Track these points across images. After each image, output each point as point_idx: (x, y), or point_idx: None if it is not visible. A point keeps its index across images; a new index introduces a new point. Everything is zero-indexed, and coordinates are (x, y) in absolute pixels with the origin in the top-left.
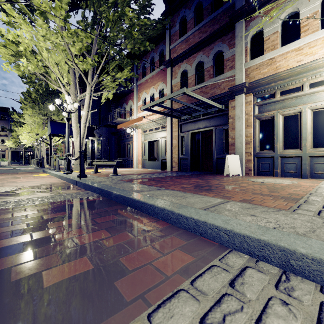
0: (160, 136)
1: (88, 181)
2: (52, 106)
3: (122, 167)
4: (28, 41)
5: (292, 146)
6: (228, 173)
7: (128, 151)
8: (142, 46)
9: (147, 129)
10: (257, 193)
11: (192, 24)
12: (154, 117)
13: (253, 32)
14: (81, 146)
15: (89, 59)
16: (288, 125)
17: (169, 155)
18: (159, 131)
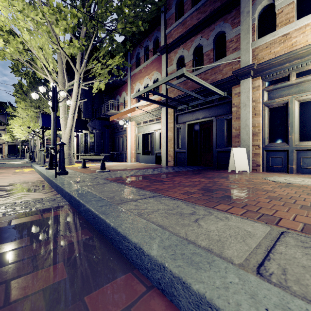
0: (154, 128)
1: (63, 181)
2: (35, 94)
3: (116, 161)
4: (4, 18)
5: (310, 137)
6: (233, 169)
7: (122, 145)
8: (134, 26)
9: (141, 121)
10: (303, 205)
11: (190, 4)
12: (148, 108)
13: (262, 7)
14: (69, 139)
15: (75, 42)
16: (306, 112)
17: (164, 148)
18: (154, 123)
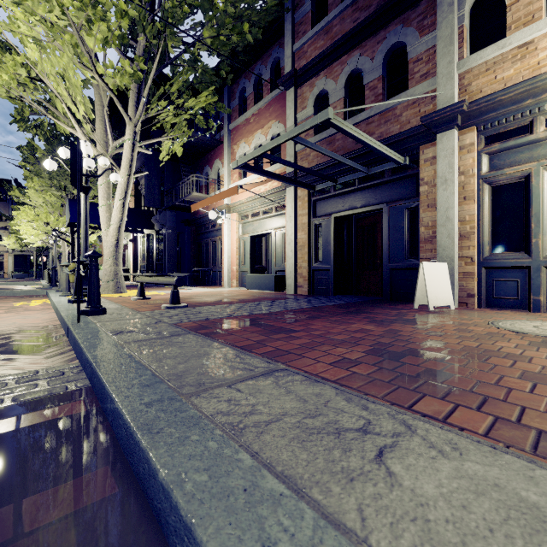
0: (273, 226)
1: (91, 329)
2: (50, 162)
3: (203, 284)
4: None
5: None
6: (422, 303)
7: (214, 255)
8: (234, 32)
9: (248, 213)
10: None
11: None
12: (261, 189)
13: None
14: (116, 245)
15: (125, 64)
16: None
17: (291, 262)
18: (272, 216)
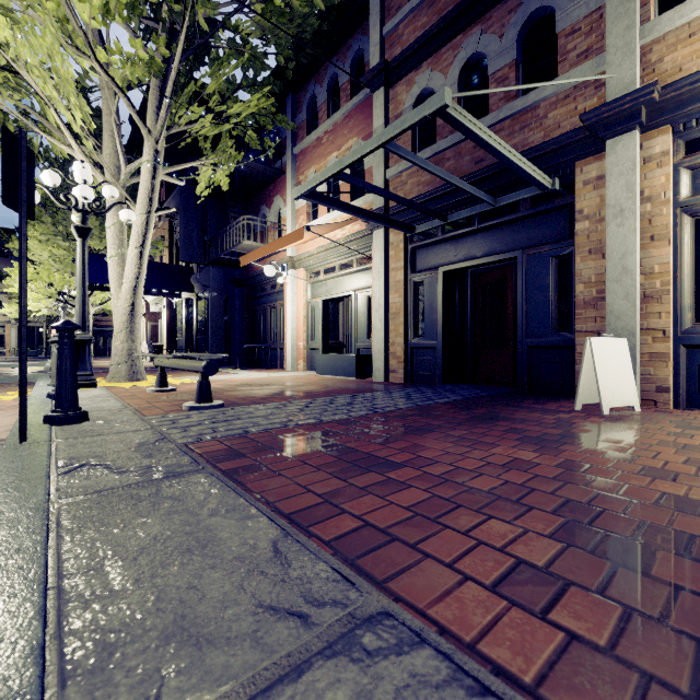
0: (353, 286)
1: (28, 461)
2: None
3: (259, 366)
4: None
5: None
6: (588, 402)
7: (274, 327)
8: None
9: (320, 268)
10: None
11: None
12: (337, 234)
13: None
14: (131, 312)
15: (137, 46)
16: None
17: (379, 336)
18: (352, 272)
